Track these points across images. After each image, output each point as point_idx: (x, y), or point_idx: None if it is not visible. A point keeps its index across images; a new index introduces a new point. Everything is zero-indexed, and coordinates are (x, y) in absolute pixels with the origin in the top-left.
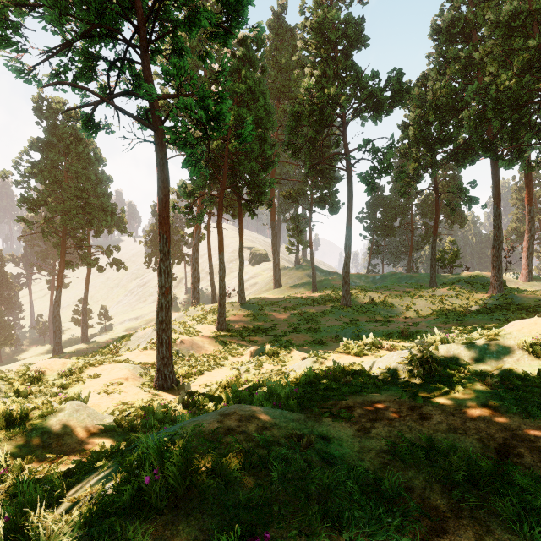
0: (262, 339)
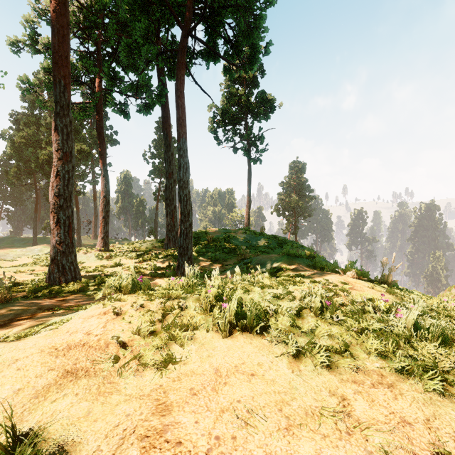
0: None
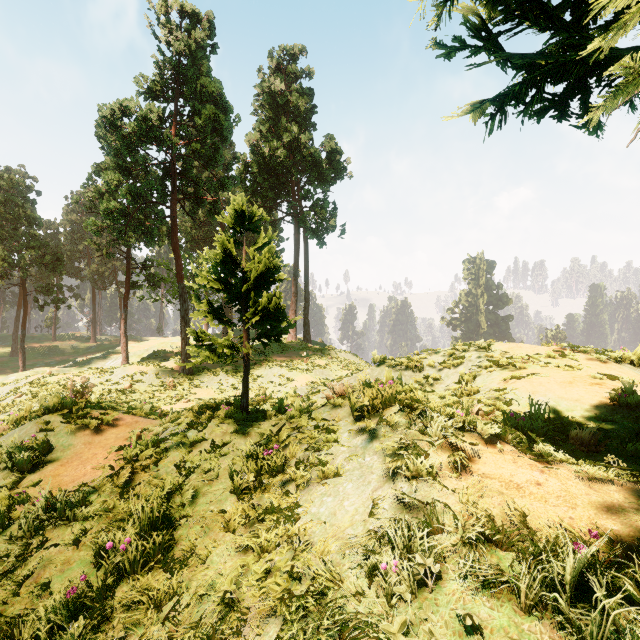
0: (7, 372)
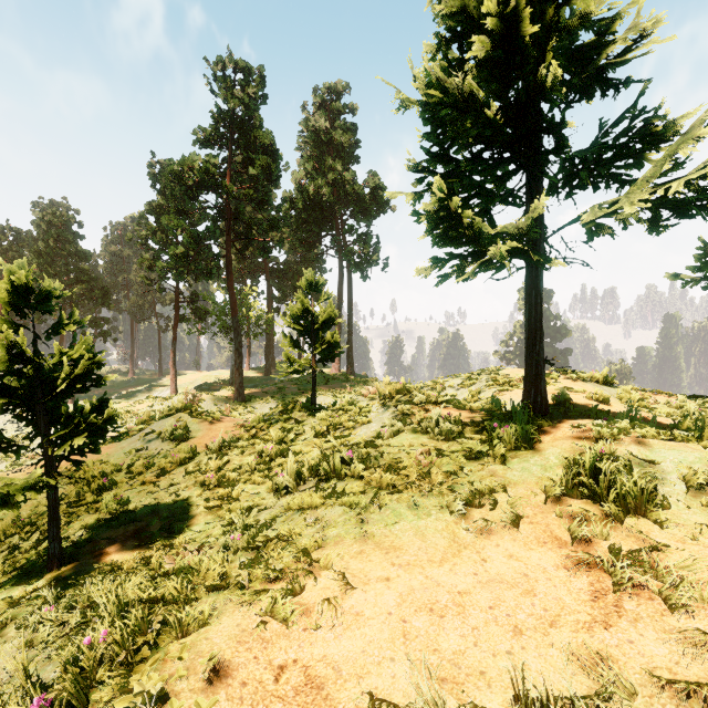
0: None
